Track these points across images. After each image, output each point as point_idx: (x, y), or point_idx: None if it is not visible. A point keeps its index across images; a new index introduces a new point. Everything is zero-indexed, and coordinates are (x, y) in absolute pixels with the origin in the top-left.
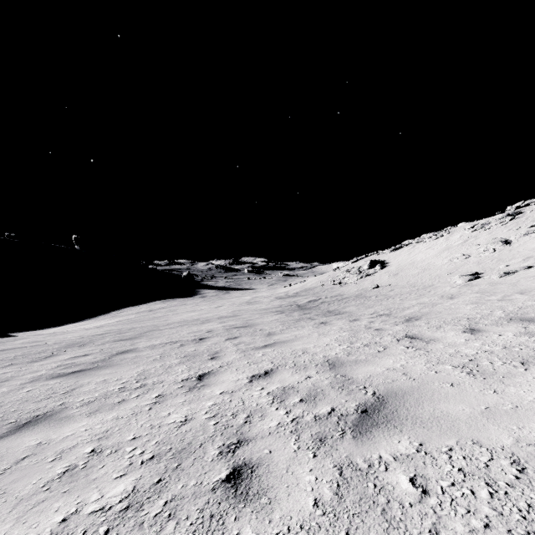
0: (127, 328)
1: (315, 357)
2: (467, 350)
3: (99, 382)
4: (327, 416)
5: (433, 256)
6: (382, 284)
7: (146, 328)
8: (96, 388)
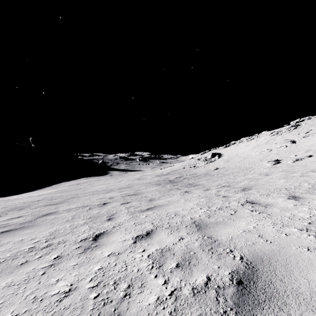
0: (57, 196)
1: (184, 219)
2: (301, 214)
3: (16, 242)
4: (204, 289)
5: (249, 150)
6: (220, 167)
7: (69, 196)
8: (11, 248)
